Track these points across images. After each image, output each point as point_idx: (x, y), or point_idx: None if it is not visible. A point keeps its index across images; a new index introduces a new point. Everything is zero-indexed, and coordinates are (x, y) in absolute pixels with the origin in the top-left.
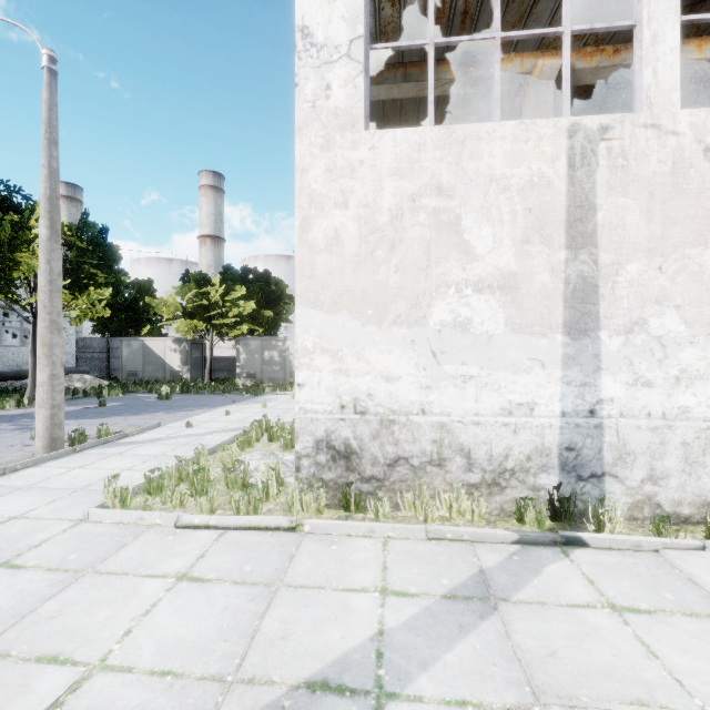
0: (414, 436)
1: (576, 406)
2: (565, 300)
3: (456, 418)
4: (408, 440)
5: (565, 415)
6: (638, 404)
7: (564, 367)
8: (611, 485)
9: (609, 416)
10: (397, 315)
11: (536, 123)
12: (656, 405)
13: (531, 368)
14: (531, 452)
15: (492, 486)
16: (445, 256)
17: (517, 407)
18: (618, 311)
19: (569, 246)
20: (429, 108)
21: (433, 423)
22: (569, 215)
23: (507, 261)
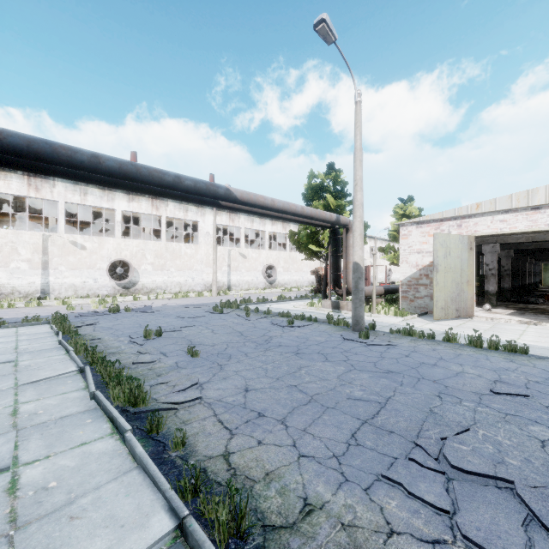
0: (6, 289)
1: (44, 282)
2: (42, 264)
3: (17, 285)
4: (5, 290)
5: (42, 284)
6: (57, 281)
7: (42, 275)
8: (52, 295)
9: (51, 284)
10: (2, 265)
11: (36, 233)
12: (60, 281)
13: (35, 276)
14: (35, 290)
15: (26, 297)
16: (14, 255)
17: (32, 283)
18: (53, 266)
19: (43, 255)
20: (11, 225)
21: (11, 286)
22: (43, 249)
23: (29, 256)
